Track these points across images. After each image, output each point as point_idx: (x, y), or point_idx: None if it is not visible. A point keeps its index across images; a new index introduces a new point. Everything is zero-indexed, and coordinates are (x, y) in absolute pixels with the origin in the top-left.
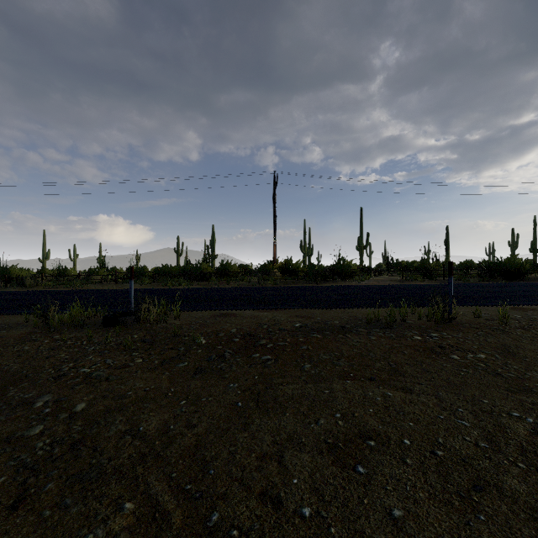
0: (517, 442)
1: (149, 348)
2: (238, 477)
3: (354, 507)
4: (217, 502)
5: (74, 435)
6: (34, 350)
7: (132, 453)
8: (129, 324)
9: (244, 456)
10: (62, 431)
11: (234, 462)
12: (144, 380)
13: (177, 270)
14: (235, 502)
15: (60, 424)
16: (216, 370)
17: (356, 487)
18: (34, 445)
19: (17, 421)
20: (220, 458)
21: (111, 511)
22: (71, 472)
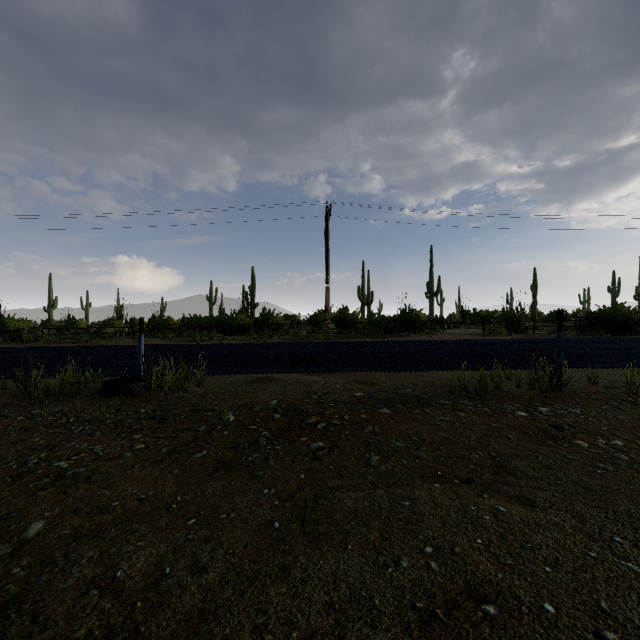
0: None
1: (157, 428)
2: None
3: None
4: None
5: (10, 586)
6: (0, 431)
7: (93, 627)
8: (136, 393)
9: (278, 639)
10: None
11: None
12: (140, 481)
13: (208, 321)
14: None
15: None
16: (245, 464)
17: None
18: None
19: None
20: None
21: None
22: None
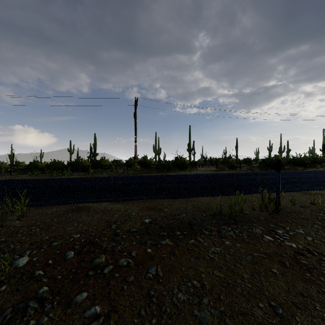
0: None
1: None
2: None
3: None
4: None
5: None
6: None
7: None
8: None
9: None
10: None
11: None
12: None
13: (63, 164)
14: None
15: None
16: None
17: None
18: None
19: None
20: None
21: None
22: None
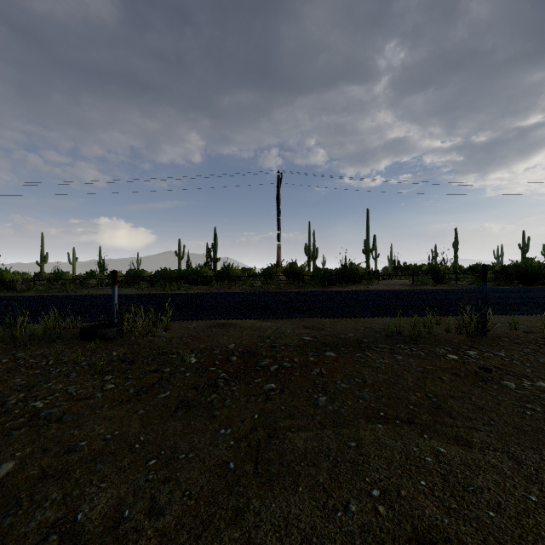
0: None
1: (127, 369)
2: None
3: None
4: None
5: None
6: None
7: None
8: (110, 338)
9: None
10: None
11: None
12: (107, 421)
13: (176, 273)
14: None
15: None
16: (204, 404)
17: None
18: None
19: None
20: None
21: None
22: None
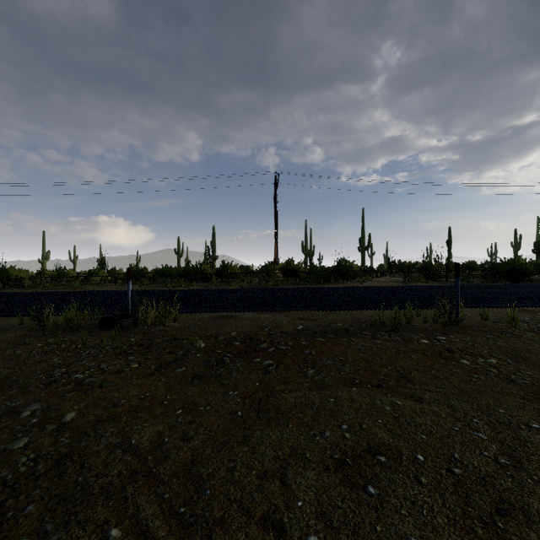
0: (539, 458)
1: (145, 352)
2: (237, 498)
3: (366, 535)
4: (213, 528)
5: (61, 448)
6: (26, 354)
7: (122, 470)
8: (126, 327)
9: (243, 474)
10: (48, 444)
11: (233, 481)
12: (139, 387)
13: (177, 271)
14: (233, 529)
15: (46, 436)
16: (215, 376)
17: (366, 510)
18: (17, 460)
19: (1, 433)
20: (218, 476)
21: (95, 539)
22: (55, 491)
